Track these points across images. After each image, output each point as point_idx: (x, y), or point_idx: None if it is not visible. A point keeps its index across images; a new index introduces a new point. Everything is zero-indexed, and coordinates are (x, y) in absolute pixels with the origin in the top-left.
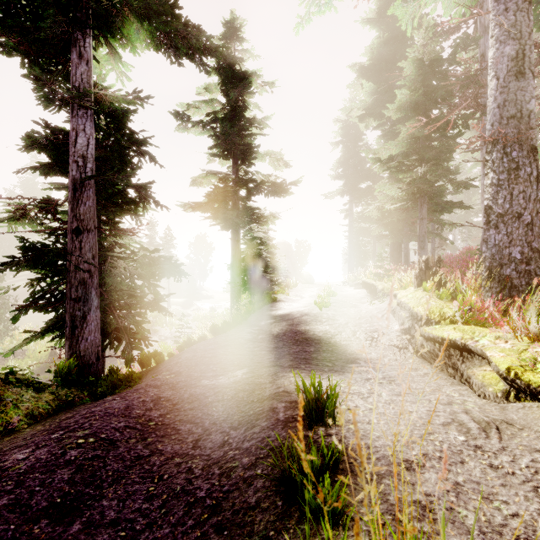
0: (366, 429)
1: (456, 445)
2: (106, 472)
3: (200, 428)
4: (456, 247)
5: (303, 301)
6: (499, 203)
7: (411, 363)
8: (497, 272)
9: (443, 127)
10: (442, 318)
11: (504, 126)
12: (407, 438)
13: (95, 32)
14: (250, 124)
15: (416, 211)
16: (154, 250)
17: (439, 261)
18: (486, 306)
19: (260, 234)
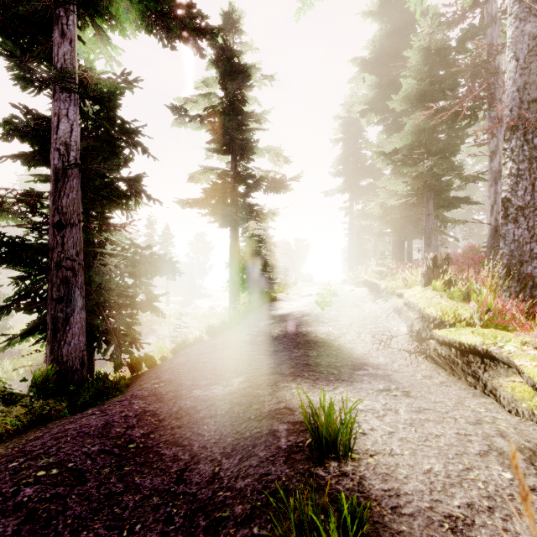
0: (389, 463)
1: (503, 487)
2: (64, 520)
3: (187, 452)
4: (457, 245)
5: (303, 300)
6: (519, 195)
7: (423, 369)
8: (516, 270)
9: (451, 118)
10: (457, 320)
11: (524, 111)
12: (442, 478)
13: (82, 12)
14: (249, 119)
15: (419, 207)
16: (147, 246)
17: (447, 258)
18: (507, 308)
19: (259, 232)
